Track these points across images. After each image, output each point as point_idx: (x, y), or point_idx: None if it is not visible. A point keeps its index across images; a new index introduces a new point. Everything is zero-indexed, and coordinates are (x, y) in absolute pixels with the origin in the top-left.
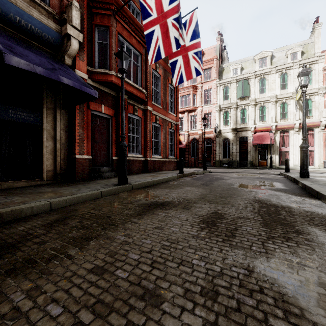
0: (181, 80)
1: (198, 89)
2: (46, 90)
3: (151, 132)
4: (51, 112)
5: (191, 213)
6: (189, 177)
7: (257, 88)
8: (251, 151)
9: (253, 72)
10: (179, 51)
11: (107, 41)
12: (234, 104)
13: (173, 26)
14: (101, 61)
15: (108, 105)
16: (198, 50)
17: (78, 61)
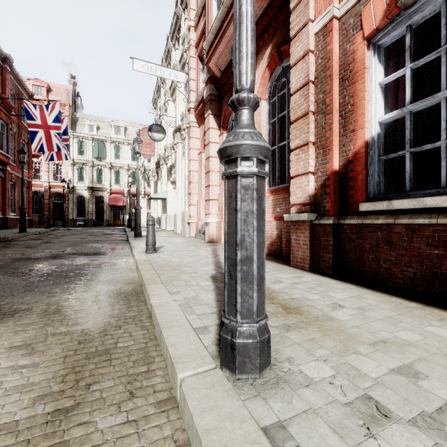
0: (52, 159)
1: None
2: None
3: (9, 190)
4: None
5: (82, 235)
6: (59, 230)
7: (113, 153)
8: (108, 210)
9: (110, 137)
10: None
11: None
12: (90, 162)
13: (56, 136)
14: None
15: None
16: (68, 143)
17: None
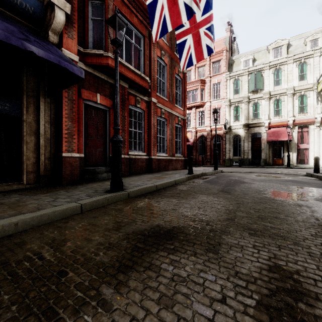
0: (191, 64)
1: (206, 83)
2: (26, 74)
3: (155, 127)
4: (33, 101)
5: (225, 267)
6: (200, 179)
7: (271, 80)
8: (265, 148)
9: (268, 62)
10: (188, 29)
11: (103, 17)
12: (246, 98)
13: None
14: (95, 42)
15: (105, 94)
16: (212, 25)
17: (66, 38)
